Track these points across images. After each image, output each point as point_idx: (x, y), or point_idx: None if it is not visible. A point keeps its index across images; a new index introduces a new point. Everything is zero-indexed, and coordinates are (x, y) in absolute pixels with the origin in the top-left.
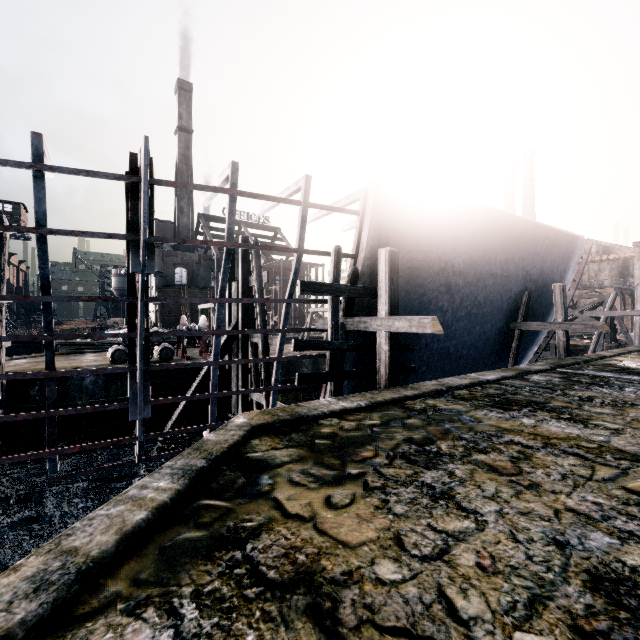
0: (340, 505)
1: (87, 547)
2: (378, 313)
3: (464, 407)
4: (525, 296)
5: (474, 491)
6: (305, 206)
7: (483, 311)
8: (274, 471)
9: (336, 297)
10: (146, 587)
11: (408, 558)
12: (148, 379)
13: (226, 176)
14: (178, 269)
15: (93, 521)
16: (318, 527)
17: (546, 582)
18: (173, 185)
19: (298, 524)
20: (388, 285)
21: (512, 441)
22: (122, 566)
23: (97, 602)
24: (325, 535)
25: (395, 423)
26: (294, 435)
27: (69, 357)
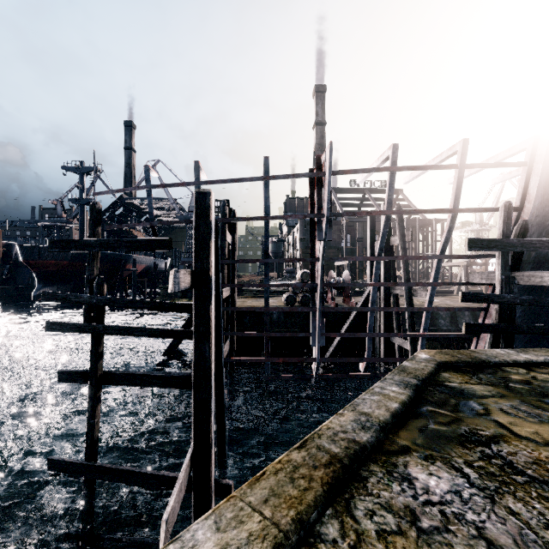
0: None
1: (374, 414)
2: None
3: None
4: None
5: None
6: (461, 168)
7: None
8: (480, 400)
9: (506, 252)
10: (425, 449)
11: None
12: (323, 317)
13: (386, 157)
14: None
15: (365, 401)
16: None
17: None
18: (347, 173)
19: (534, 445)
20: None
21: None
22: (398, 432)
23: (397, 447)
24: None
25: None
26: (482, 375)
27: (257, 299)
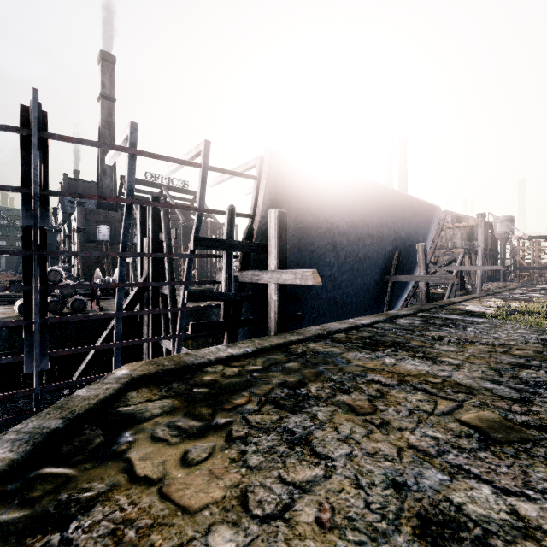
0: (195, 461)
1: None
2: (269, 267)
3: (339, 349)
4: (396, 254)
5: (330, 434)
6: (205, 169)
7: (363, 266)
8: (139, 426)
9: (230, 252)
10: None
11: (248, 520)
12: (46, 331)
13: (126, 136)
14: (101, 226)
15: None
16: (163, 491)
17: (379, 533)
18: (67, 140)
19: (142, 489)
20: (277, 242)
21: (373, 380)
22: None
23: None
24: (167, 500)
25: (275, 367)
26: (174, 384)
27: None
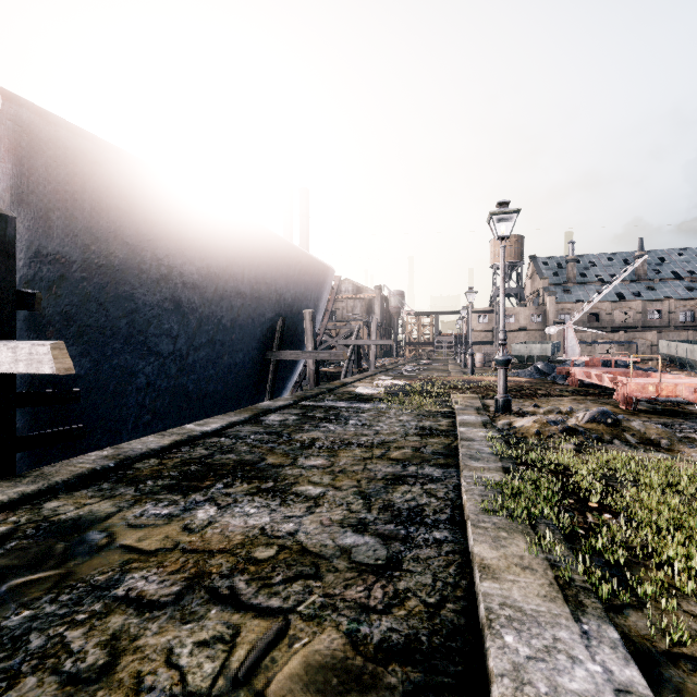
0: None
1: None
2: None
3: (115, 504)
4: (280, 322)
5: None
6: None
7: (232, 337)
8: None
9: None
10: None
11: None
12: None
13: None
14: None
15: None
16: None
17: None
18: None
19: None
20: None
21: (126, 596)
22: None
23: None
24: None
25: None
26: None
27: None
